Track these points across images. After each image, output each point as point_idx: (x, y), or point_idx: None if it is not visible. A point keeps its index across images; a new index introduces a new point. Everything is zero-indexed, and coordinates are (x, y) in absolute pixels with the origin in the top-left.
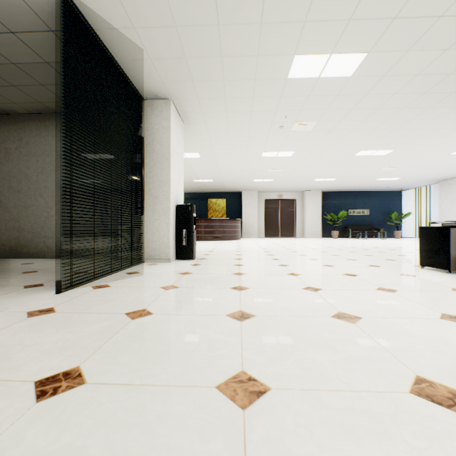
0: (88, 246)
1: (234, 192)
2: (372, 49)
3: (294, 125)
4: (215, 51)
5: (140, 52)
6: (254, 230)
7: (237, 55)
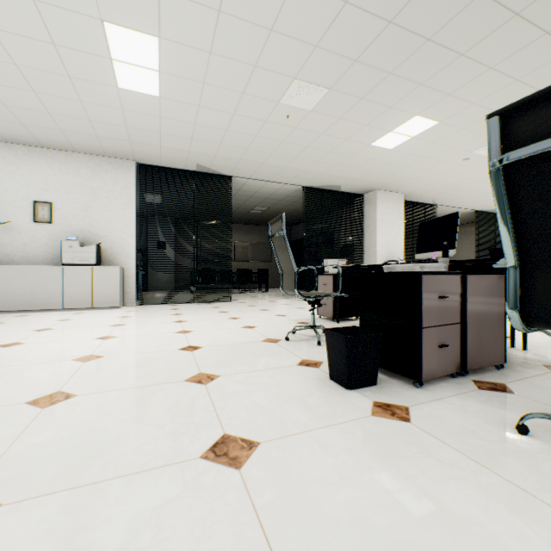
0: None
1: None
2: None
3: None
4: None
5: None
6: None
7: None
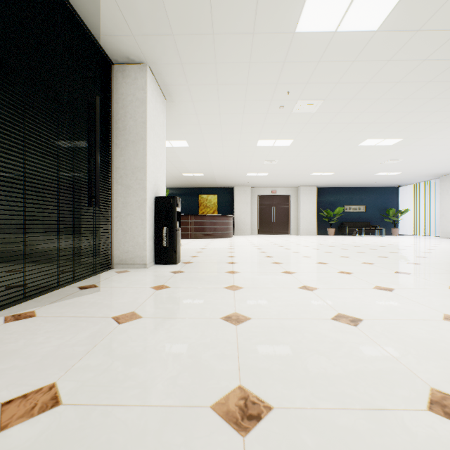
0: (47, 248)
1: (225, 188)
2: None
3: (297, 105)
4: None
5: None
6: (247, 227)
7: None
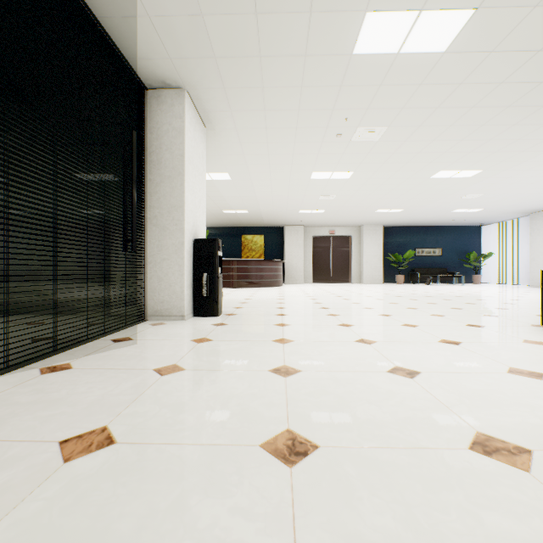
0: (70, 298)
1: (274, 227)
2: (483, 2)
3: (356, 132)
4: (246, 2)
5: (132, 2)
6: (300, 274)
7: (280, 10)
